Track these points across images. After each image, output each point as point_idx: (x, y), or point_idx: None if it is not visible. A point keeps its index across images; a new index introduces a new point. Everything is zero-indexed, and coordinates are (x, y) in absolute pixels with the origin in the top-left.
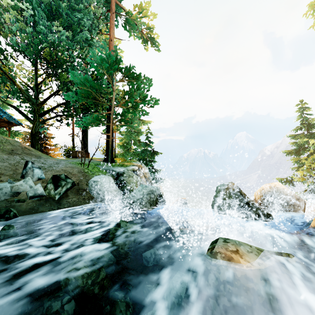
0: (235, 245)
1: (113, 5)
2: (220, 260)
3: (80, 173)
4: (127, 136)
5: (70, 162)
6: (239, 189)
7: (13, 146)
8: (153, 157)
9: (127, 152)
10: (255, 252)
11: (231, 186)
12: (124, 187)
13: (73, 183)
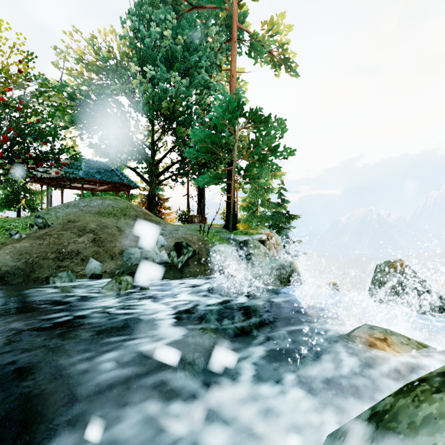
0: (384, 333)
1: (235, 32)
2: (359, 344)
3: (200, 241)
4: (252, 195)
5: (188, 229)
6: (411, 270)
7: (136, 212)
8: (288, 223)
9: (252, 216)
10: (413, 345)
11: (398, 265)
12: (248, 260)
13: (193, 252)
